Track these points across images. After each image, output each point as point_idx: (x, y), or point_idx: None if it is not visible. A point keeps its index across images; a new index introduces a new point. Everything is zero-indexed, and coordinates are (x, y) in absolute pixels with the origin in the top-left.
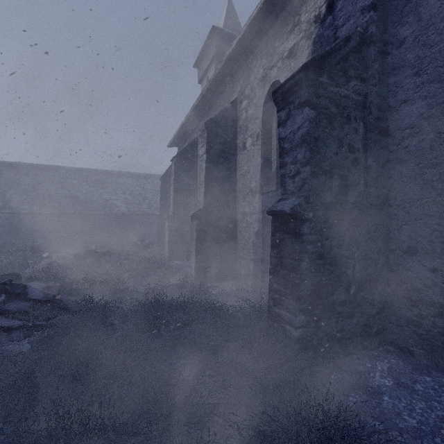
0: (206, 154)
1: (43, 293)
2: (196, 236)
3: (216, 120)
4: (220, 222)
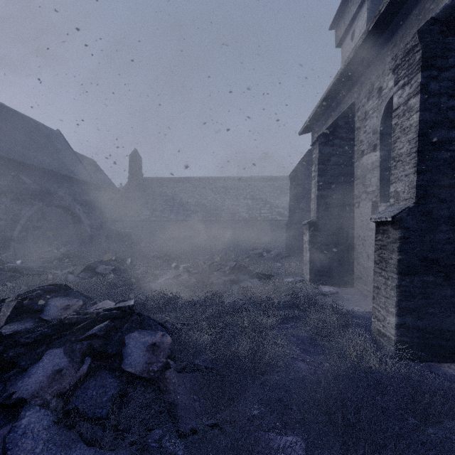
0: (420, 94)
1: (144, 360)
2: (398, 263)
3: (443, 18)
4: (453, 234)
